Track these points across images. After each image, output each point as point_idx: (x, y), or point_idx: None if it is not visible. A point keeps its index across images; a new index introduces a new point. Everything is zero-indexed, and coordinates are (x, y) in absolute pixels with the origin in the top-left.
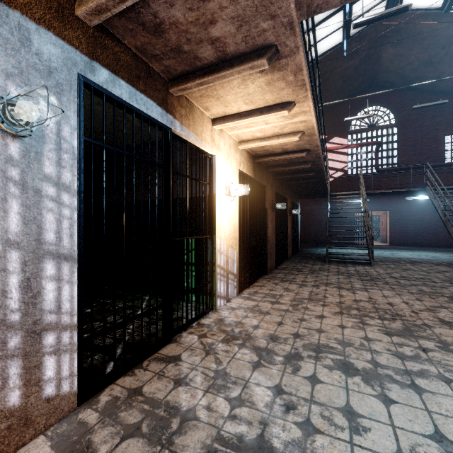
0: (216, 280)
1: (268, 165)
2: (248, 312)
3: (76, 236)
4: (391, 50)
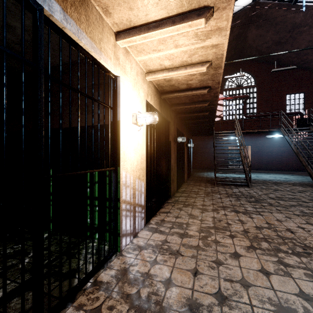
0: (120, 218)
1: (172, 104)
2: (157, 253)
3: None
4: (254, 31)
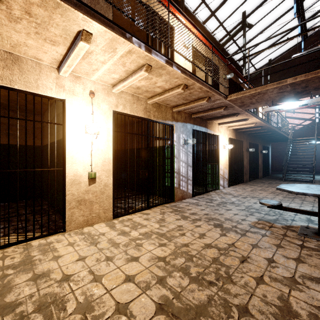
0: (219, 179)
1: (244, 131)
2: (232, 190)
3: (192, 162)
4: None
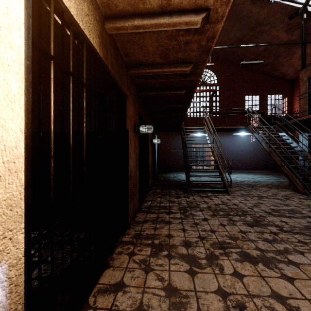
0: None
1: (130, 63)
2: None
3: None
4: None
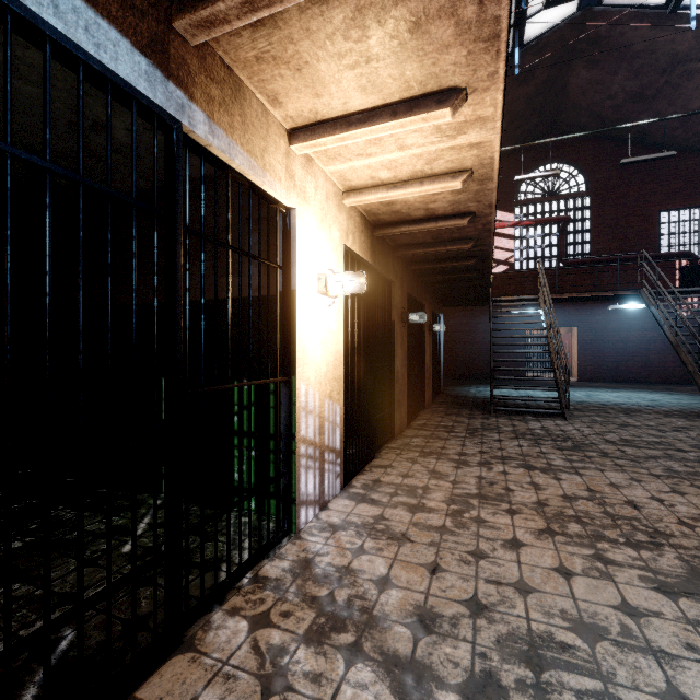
0: (297, 470)
1: (397, 245)
2: (365, 537)
3: None
4: (583, 73)
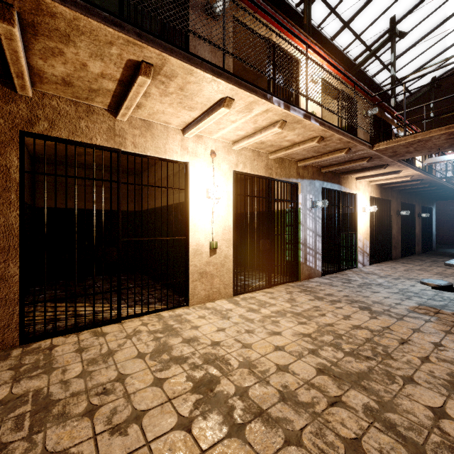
0: (357, 254)
1: (392, 186)
2: (376, 270)
3: (321, 230)
4: None
